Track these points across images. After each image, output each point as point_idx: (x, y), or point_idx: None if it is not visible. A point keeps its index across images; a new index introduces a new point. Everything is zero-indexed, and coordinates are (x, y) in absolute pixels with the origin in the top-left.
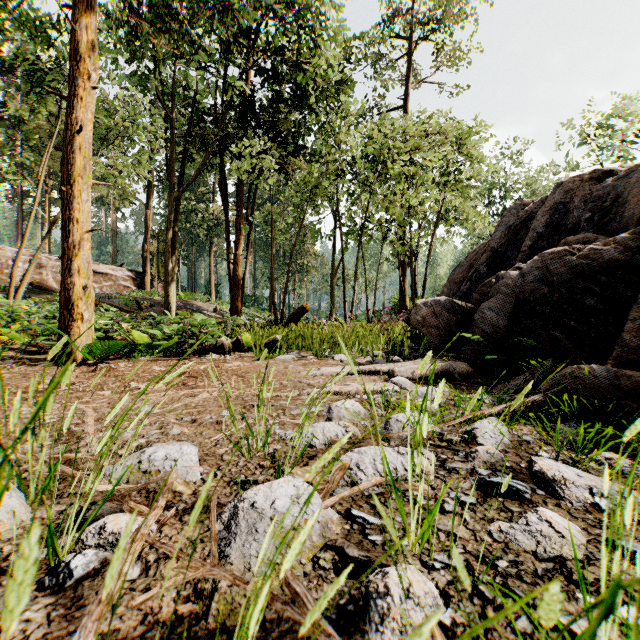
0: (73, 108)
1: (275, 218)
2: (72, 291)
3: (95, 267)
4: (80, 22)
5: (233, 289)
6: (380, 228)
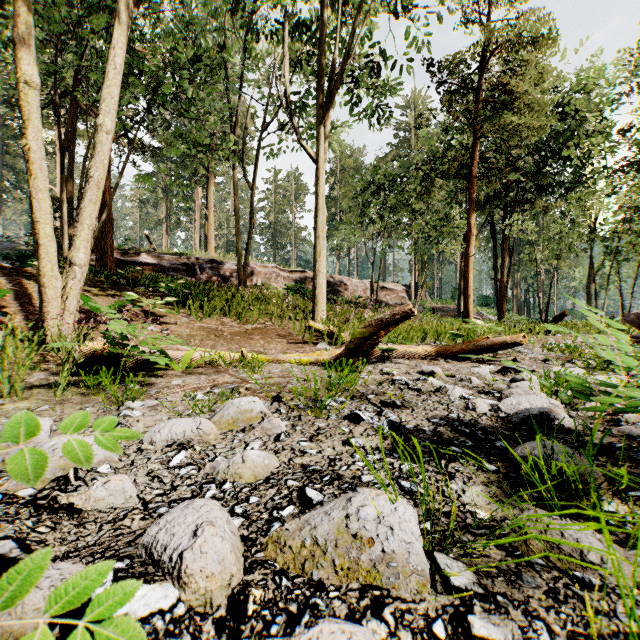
0: (468, 248)
1: (538, 254)
2: (469, 310)
3: (387, 285)
4: (470, 217)
5: (500, 299)
6: (634, 250)
